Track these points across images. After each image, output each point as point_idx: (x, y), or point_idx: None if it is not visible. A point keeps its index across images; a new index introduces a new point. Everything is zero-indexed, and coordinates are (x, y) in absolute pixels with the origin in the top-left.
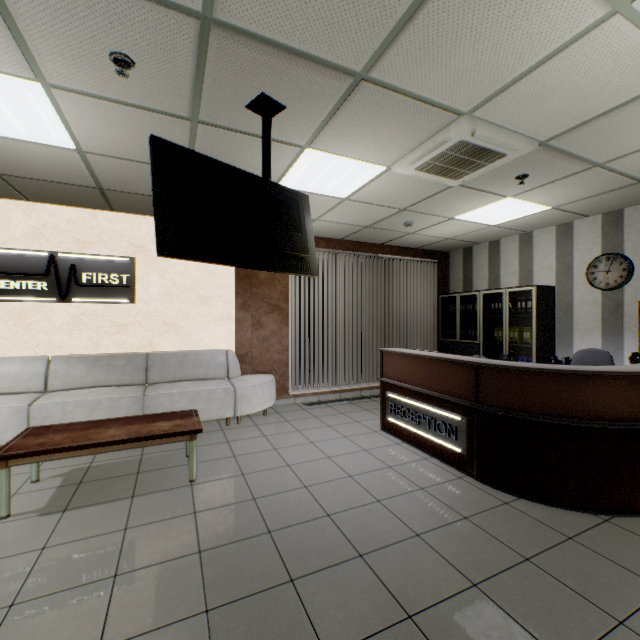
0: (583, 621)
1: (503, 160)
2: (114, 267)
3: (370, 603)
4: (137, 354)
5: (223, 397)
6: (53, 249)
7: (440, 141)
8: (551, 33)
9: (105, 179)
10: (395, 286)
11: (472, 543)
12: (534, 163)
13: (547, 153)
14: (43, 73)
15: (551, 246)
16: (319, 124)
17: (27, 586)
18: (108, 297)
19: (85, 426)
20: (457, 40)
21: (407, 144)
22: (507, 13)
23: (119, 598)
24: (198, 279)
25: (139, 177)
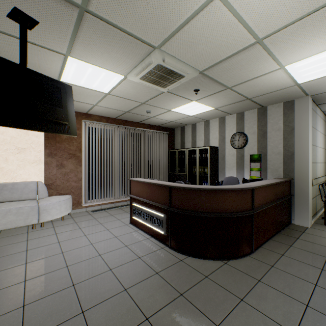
0: None
1: (184, 79)
2: None
3: None
4: None
5: (29, 211)
6: None
7: (148, 63)
8: (187, 2)
9: None
10: (146, 145)
11: (155, 289)
12: (200, 83)
13: (205, 78)
14: None
15: (217, 127)
16: (69, 40)
17: None
18: None
19: None
20: None
21: (131, 62)
22: None
23: None
24: (16, 137)
25: None
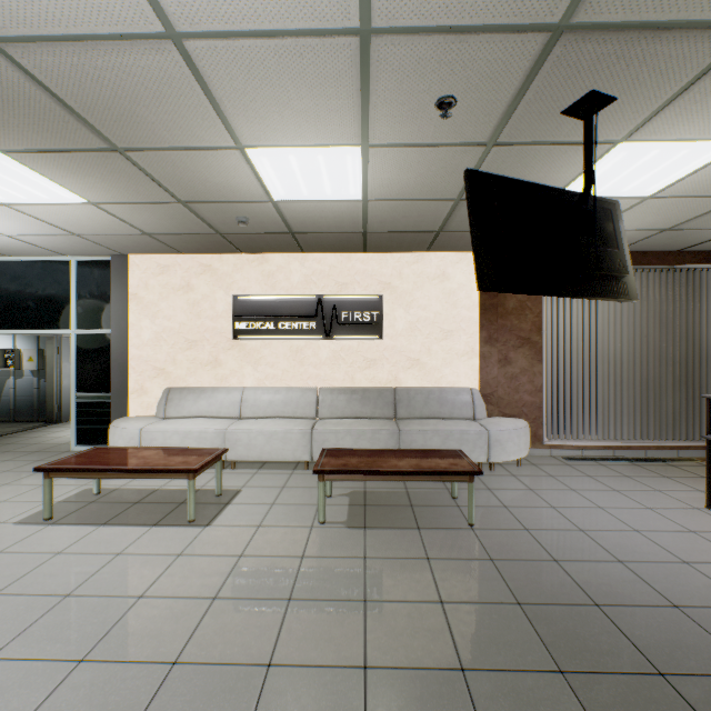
0: None
1: None
2: (365, 305)
3: None
4: (385, 389)
5: (475, 439)
6: (319, 293)
7: None
8: None
9: (373, 223)
10: (704, 307)
11: None
12: None
13: None
14: (369, 137)
15: None
16: (656, 107)
17: (368, 588)
18: (360, 334)
19: (367, 453)
20: None
21: None
22: None
23: (456, 625)
24: (440, 312)
25: (404, 215)
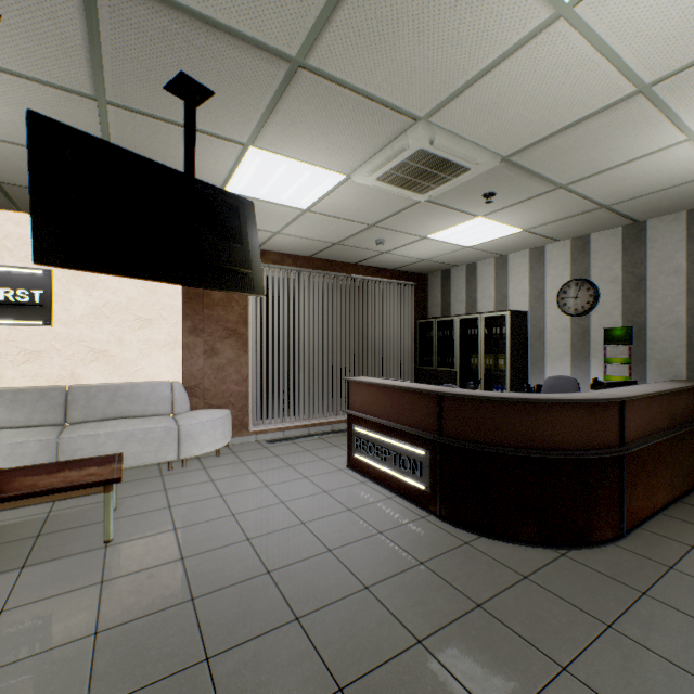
0: (527, 671)
1: (467, 175)
2: (22, 281)
3: (297, 678)
4: (54, 388)
5: (163, 437)
6: None
7: (399, 148)
8: (498, 32)
9: None
10: (370, 310)
11: (424, 592)
12: (500, 180)
13: (511, 170)
14: None
15: (525, 270)
16: (259, 118)
17: None
18: (14, 318)
19: None
20: (399, 29)
21: (364, 150)
22: (449, 2)
23: None
24: (136, 298)
25: None
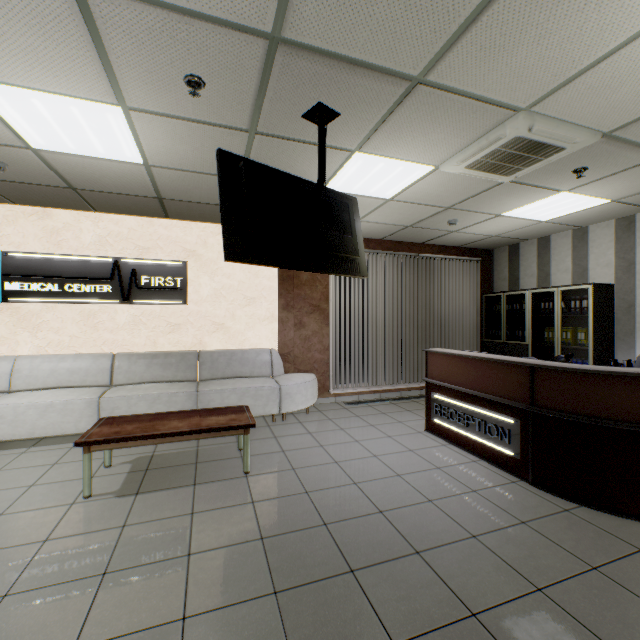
0: None
1: (561, 154)
2: (169, 271)
3: (432, 598)
4: (189, 352)
5: (269, 394)
6: (116, 255)
7: (494, 138)
8: (624, 22)
9: (165, 189)
10: (436, 286)
11: (533, 548)
12: (595, 155)
13: (610, 144)
14: (125, 98)
15: (609, 241)
16: (371, 128)
17: (115, 558)
18: (164, 299)
19: (150, 418)
20: (521, 38)
21: (458, 143)
22: (577, 7)
23: (195, 575)
24: (244, 281)
25: (195, 186)
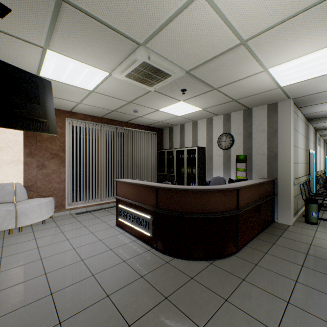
0: None
1: (171, 78)
2: None
3: None
4: None
5: (5, 215)
6: None
7: (133, 60)
8: None
9: None
10: (134, 145)
11: (139, 294)
12: (187, 83)
13: (191, 78)
14: None
15: (204, 128)
16: (47, 31)
17: None
18: None
19: None
20: None
21: (115, 59)
22: None
23: None
24: None
25: None
